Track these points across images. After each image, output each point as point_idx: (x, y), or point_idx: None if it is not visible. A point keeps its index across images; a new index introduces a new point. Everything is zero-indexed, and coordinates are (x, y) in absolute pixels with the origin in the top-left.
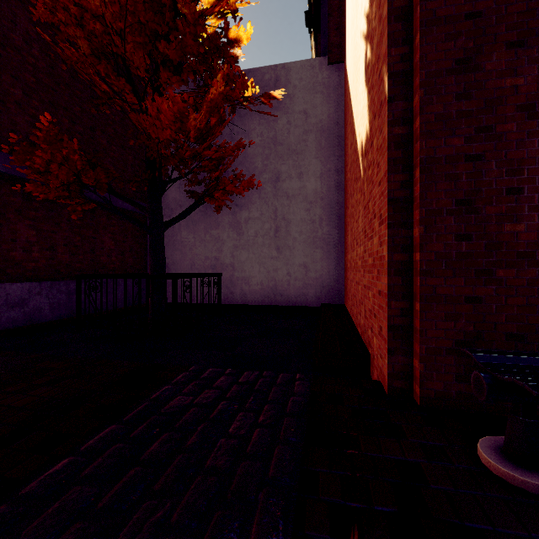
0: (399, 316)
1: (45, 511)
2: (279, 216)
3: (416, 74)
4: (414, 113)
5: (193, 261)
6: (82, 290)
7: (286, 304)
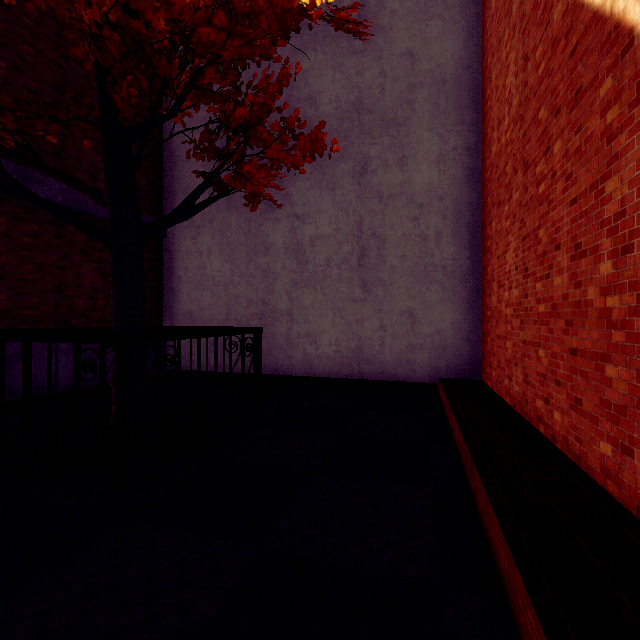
0: None
1: None
2: (365, 232)
3: None
4: None
5: (229, 307)
6: (35, 354)
7: (378, 378)
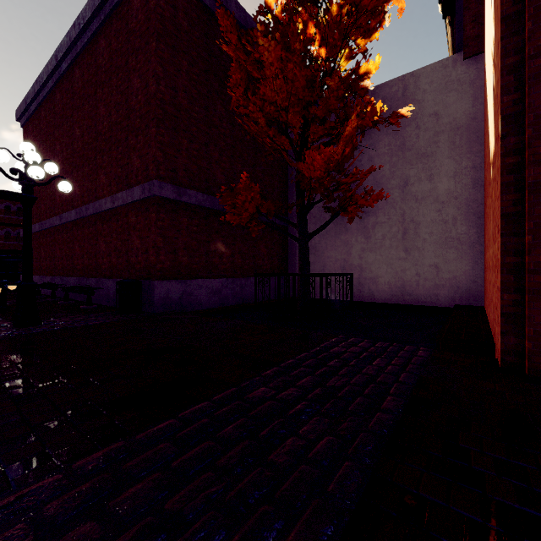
0: (511, 306)
1: (294, 371)
2: (407, 219)
3: (526, 115)
4: (525, 145)
5: (324, 263)
6: (248, 285)
7: (415, 303)
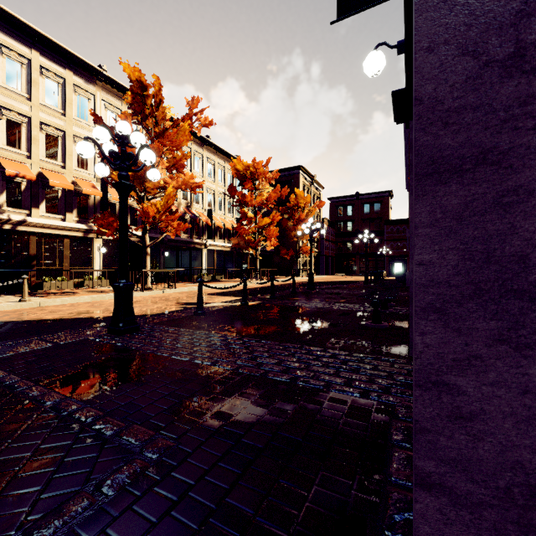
0: None
1: None
2: None
3: None
4: None
5: None
6: None
7: None
